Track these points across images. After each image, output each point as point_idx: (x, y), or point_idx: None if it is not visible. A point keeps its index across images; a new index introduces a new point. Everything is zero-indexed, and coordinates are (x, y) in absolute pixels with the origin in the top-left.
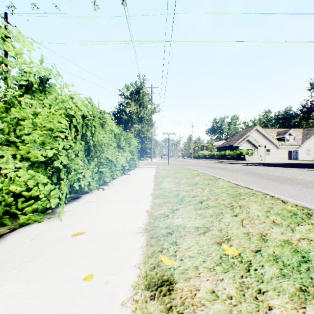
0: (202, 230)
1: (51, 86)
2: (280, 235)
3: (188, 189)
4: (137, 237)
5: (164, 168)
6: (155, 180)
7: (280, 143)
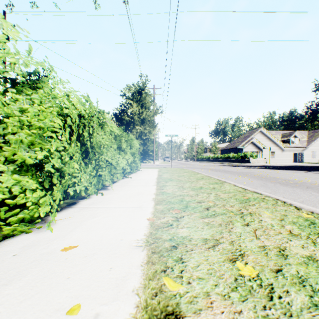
0: (211, 243)
1: (42, 81)
2: (301, 250)
3: (192, 194)
4: (137, 251)
5: (167, 170)
6: (158, 184)
7: (285, 146)
